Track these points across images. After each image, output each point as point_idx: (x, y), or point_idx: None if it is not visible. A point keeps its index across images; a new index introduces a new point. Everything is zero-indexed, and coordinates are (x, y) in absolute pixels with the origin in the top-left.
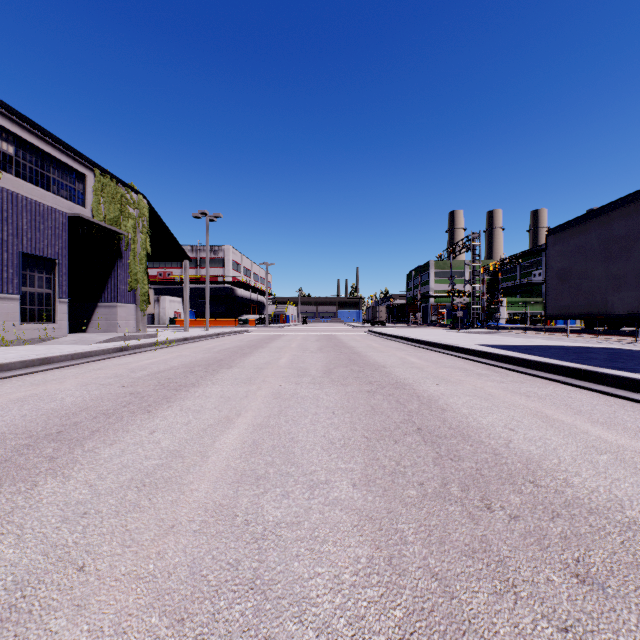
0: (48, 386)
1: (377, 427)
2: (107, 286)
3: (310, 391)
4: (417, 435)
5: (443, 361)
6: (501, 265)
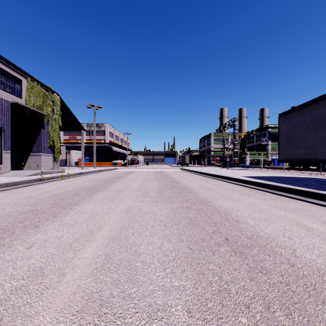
0: None
1: (197, 238)
2: (35, 144)
3: (150, 207)
4: (227, 245)
5: (225, 186)
6: (247, 135)
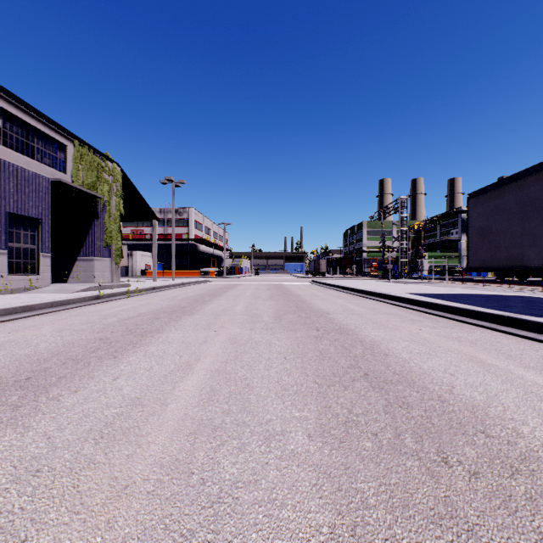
0: (26, 332)
1: (327, 372)
2: (85, 242)
3: (263, 336)
4: (365, 381)
5: (379, 308)
6: (424, 225)
